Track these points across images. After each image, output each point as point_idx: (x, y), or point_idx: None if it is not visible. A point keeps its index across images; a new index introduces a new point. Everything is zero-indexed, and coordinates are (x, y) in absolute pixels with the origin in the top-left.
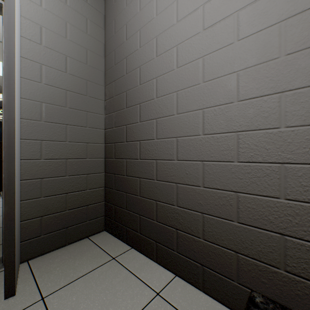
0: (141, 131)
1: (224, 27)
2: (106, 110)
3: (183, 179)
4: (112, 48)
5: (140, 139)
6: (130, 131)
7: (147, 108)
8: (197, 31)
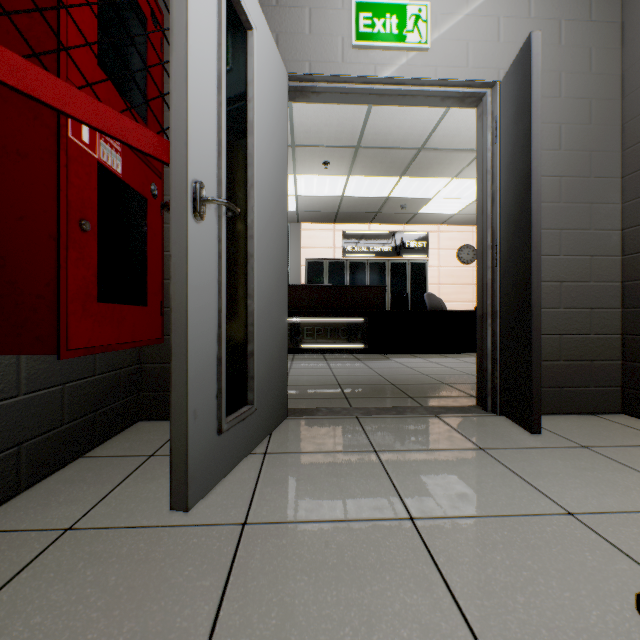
0: None
1: None
2: (627, 194)
3: None
4: None
5: None
6: None
7: None
8: None
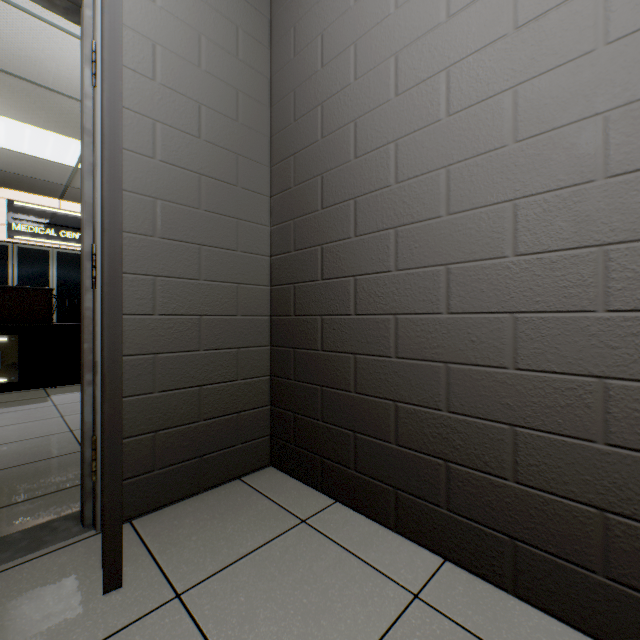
0: (358, 257)
1: (569, 18)
2: (275, 217)
3: (463, 353)
4: (287, 86)
5: (355, 273)
6: (330, 256)
7: (372, 206)
8: (500, 33)
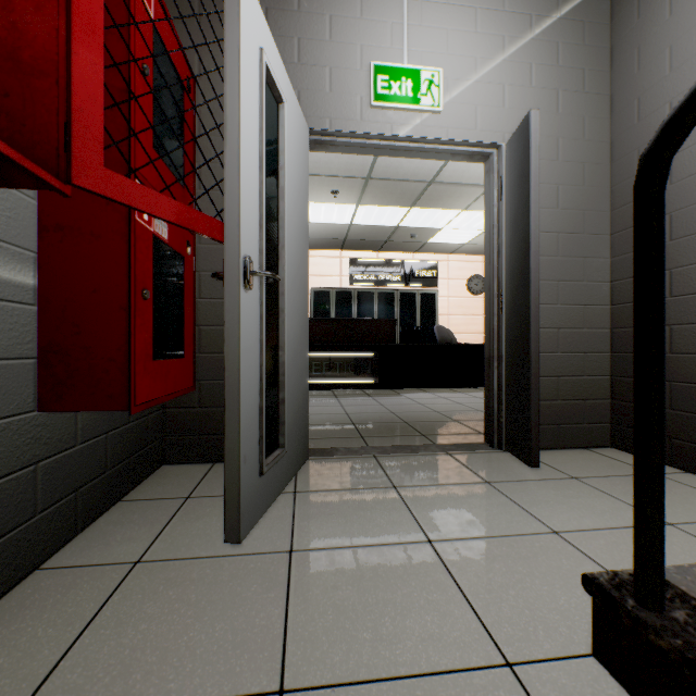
0: None
1: None
2: (615, 250)
3: None
4: (629, 146)
5: None
6: (679, 278)
7: None
8: None
